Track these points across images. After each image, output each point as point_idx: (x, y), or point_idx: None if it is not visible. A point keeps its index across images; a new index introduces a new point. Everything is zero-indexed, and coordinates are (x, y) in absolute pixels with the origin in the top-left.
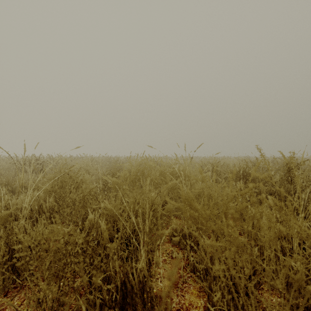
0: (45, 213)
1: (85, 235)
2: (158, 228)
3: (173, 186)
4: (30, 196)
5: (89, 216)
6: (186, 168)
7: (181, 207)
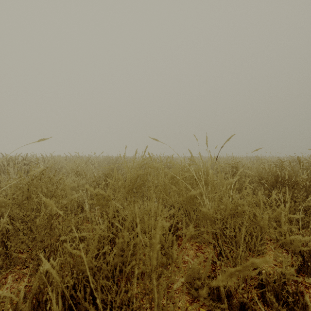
0: None
1: (30, 307)
2: None
3: (191, 200)
4: None
5: (41, 267)
6: (209, 172)
7: None
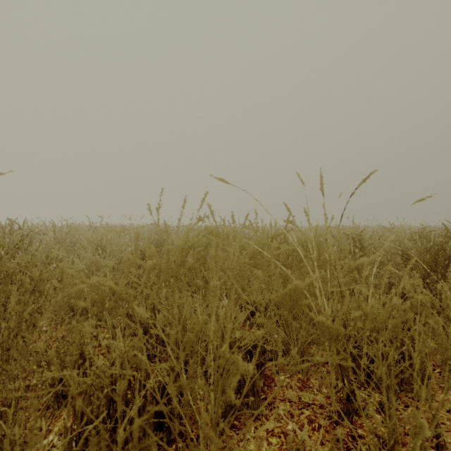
0: None
1: None
2: None
3: (293, 299)
4: None
5: None
6: (327, 244)
7: None
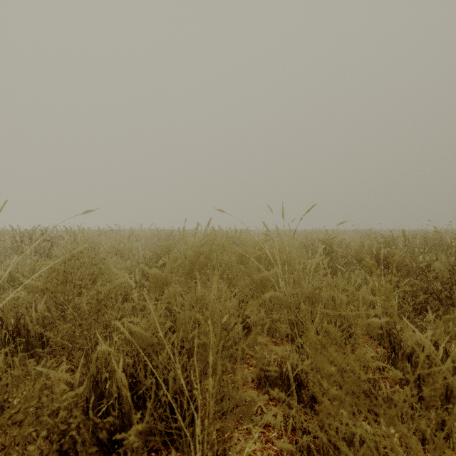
0: (30, 330)
1: (89, 386)
2: (237, 384)
3: (263, 283)
4: (0, 301)
5: (98, 347)
6: (286, 250)
7: (303, 367)
